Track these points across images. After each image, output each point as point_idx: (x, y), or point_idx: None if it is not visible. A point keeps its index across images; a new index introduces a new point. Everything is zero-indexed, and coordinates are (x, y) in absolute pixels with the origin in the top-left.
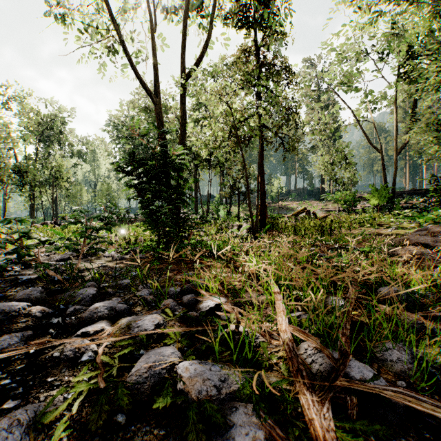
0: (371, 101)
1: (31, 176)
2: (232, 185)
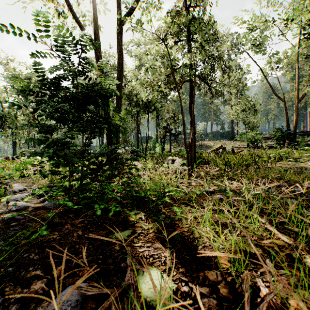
0: (273, 62)
1: (10, 120)
2: (165, 128)
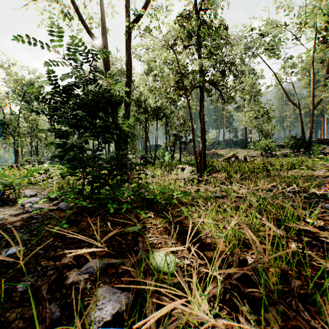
0: (288, 66)
1: (12, 127)
2: (175, 136)
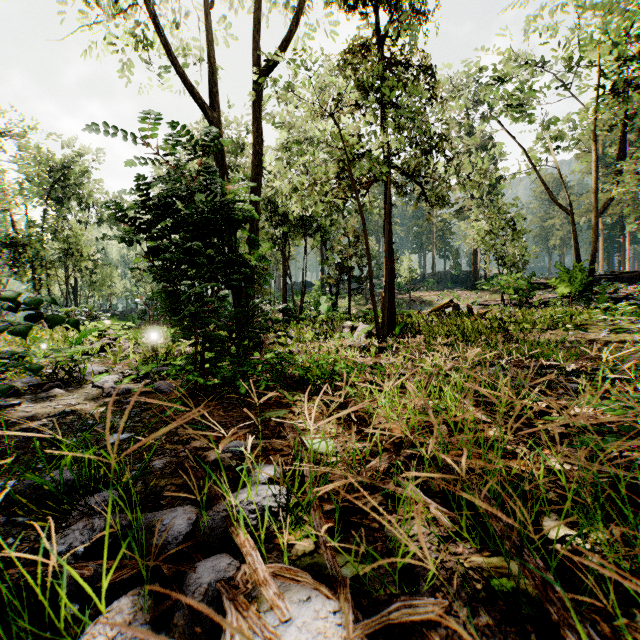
0: (553, 136)
1: (31, 251)
2: (340, 266)
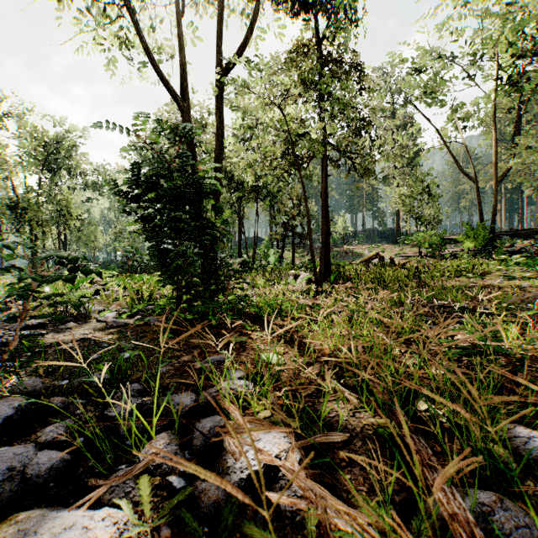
0: (461, 117)
1: (30, 212)
2: (285, 224)
